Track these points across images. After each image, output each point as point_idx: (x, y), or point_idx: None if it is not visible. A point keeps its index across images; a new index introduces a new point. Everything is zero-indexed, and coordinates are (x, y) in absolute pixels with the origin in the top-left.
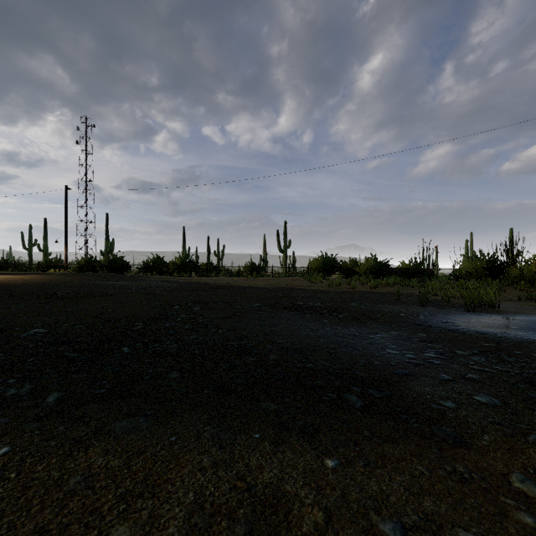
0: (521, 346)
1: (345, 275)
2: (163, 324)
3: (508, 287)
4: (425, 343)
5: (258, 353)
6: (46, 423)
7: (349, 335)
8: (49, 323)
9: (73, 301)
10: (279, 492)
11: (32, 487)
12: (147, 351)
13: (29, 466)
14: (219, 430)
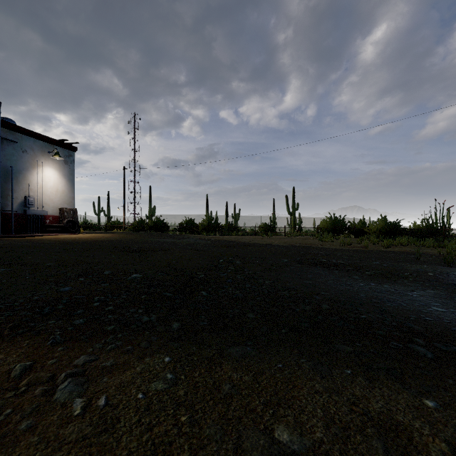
0: None
1: (354, 235)
2: (219, 274)
3: None
4: None
5: (310, 303)
6: (181, 343)
7: (386, 291)
8: (139, 270)
9: (144, 254)
10: (393, 420)
11: (199, 387)
12: (219, 295)
13: (189, 372)
14: (315, 363)
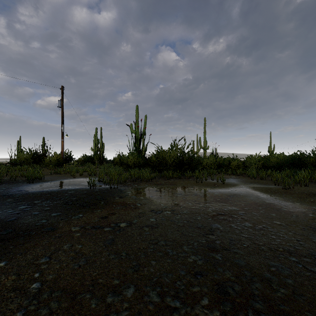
0: (60, 193)
1: None
2: None
3: (44, 168)
4: (16, 203)
5: None
6: None
7: None
8: None
9: None
10: None
11: None
12: None
13: None
14: None
